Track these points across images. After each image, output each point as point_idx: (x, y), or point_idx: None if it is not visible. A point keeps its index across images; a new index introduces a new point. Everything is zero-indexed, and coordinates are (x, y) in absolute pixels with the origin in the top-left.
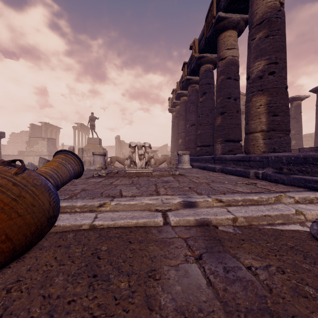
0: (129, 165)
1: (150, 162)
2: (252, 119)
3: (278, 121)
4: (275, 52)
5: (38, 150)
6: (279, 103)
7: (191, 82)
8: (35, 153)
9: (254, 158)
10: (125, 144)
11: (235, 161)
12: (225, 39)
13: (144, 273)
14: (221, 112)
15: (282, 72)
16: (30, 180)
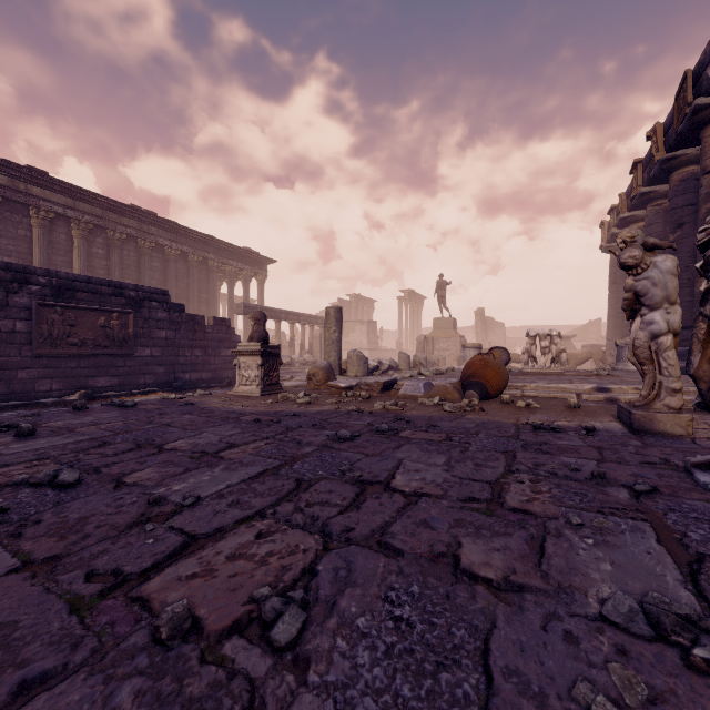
0: (526, 362)
1: (560, 358)
2: None
3: None
4: None
5: (355, 341)
6: None
7: (653, 197)
8: (351, 345)
9: None
10: (494, 324)
11: None
12: None
13: (564, 402)
14: None
15: None
16: (499, 362)
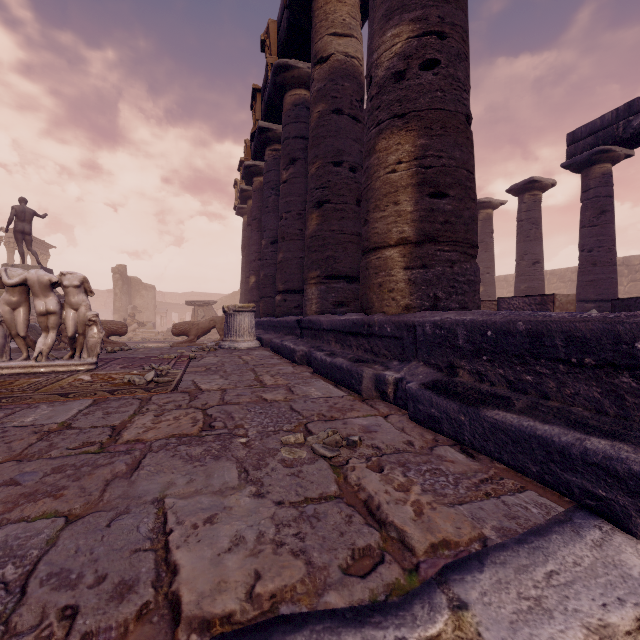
0: None
1: (87, 338)
2: (378, 207)
3: (448, 214)
4: (438, 2)
5: None
6: (451, 158)
7: (271, 137)
8: None
9: (379, 326)
10: (142, 286)
11: (340, 333)
12: (328, 8)
13: None
14: (318, 199)
15: (457, 67)
16: None
